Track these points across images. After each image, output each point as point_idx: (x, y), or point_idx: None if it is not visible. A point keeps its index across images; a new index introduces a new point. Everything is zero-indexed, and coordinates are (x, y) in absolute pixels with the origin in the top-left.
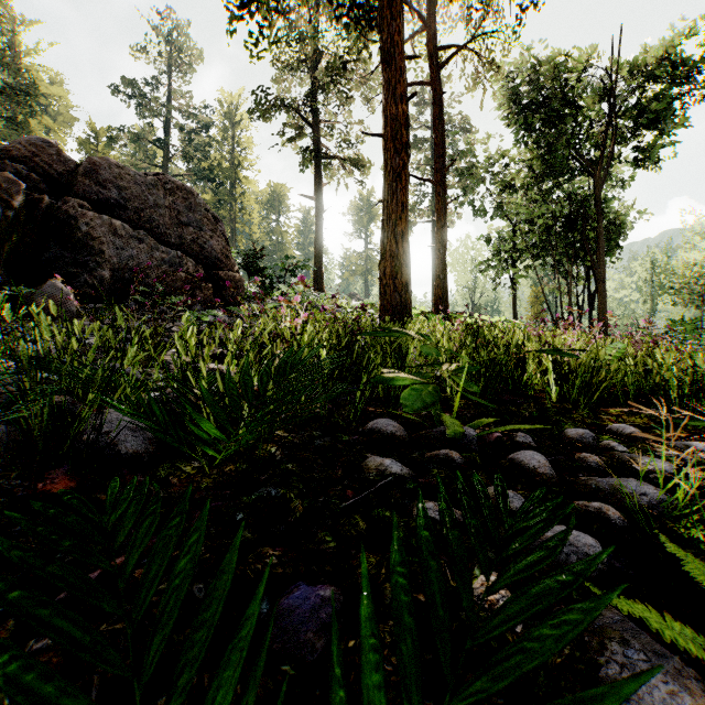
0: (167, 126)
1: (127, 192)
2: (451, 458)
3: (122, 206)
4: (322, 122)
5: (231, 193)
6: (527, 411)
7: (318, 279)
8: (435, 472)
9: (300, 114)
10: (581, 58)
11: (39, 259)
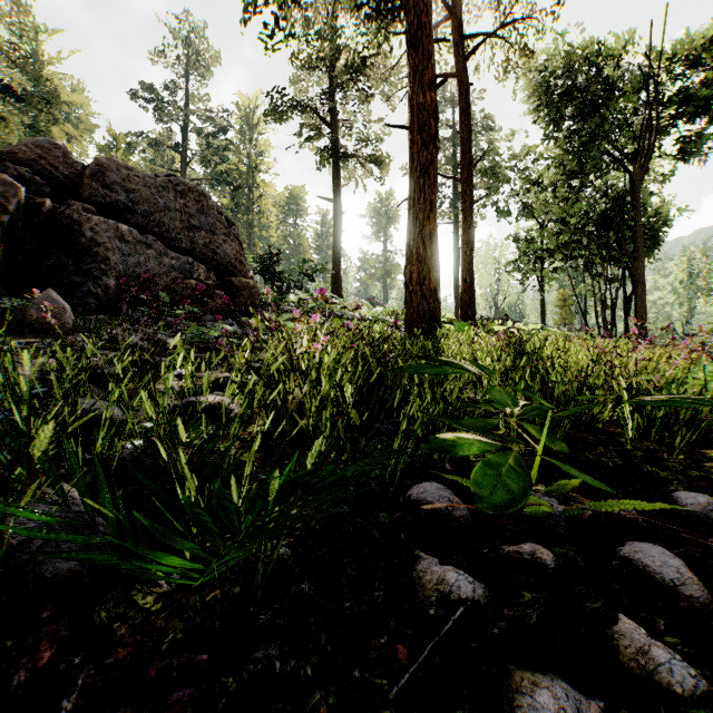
0: (185, 130)
1: (135, 194)
2: (541, 561)
3: (131, 210)
4: (340, 122)
5: (249, 197)
6: (608, 459)
7: (337, 283)
8: (527, 596)
9: (317, 113)
10: (618, 45)
11: (40, 267)
